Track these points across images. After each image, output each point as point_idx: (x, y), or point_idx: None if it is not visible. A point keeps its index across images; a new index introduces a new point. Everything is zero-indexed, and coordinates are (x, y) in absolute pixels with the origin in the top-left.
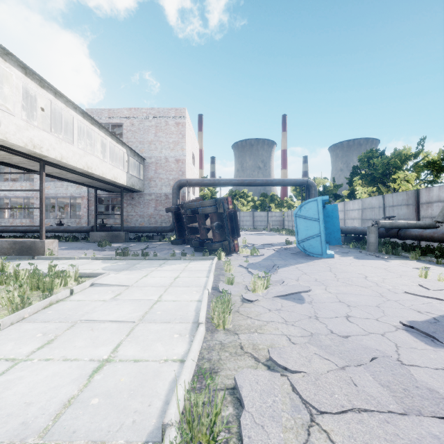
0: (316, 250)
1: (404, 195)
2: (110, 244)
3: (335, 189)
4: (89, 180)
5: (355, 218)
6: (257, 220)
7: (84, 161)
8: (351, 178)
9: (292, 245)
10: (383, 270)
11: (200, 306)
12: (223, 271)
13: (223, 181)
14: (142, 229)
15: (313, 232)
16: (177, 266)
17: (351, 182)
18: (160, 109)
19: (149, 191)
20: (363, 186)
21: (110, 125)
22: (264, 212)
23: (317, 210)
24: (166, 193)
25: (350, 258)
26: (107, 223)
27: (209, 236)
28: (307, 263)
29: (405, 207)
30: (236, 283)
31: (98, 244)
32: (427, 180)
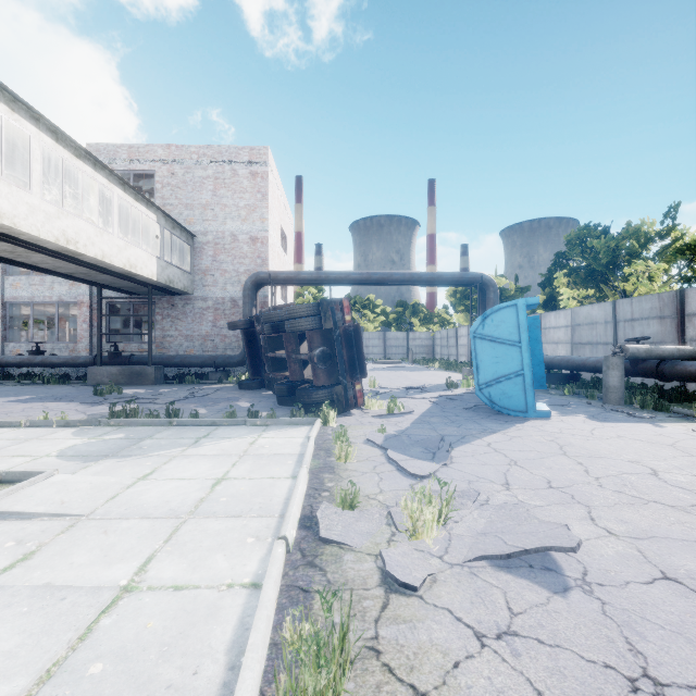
0: (515, 403)
1: (654, 300)
2: (120, 390)
3: (518, 293)
4: (79, 268)
5: (560, 342)
6: (390, 346)
7: (59, 227)
8: (550, 275)
9: (458, 389)
10: (671, 449)
11: (253, 621)
12: (331, 458)
13: (335, 275)
14: (188, 362)
15: (509, 368)
16: (232, 442)
17: (549, 282)
18: (223, 147)
19: (203, 294)
20: (570, 287)
21: (132, 174)
22: (402, 332)
23: (516, 325)
24: (233, 297)
25: (581, 418)
26: (127, 350)
27: (307, 374)
28: (505, 431)
29: (656, 322)
30: (364, 499)
31: (95, 390)
32: (683, 277)
